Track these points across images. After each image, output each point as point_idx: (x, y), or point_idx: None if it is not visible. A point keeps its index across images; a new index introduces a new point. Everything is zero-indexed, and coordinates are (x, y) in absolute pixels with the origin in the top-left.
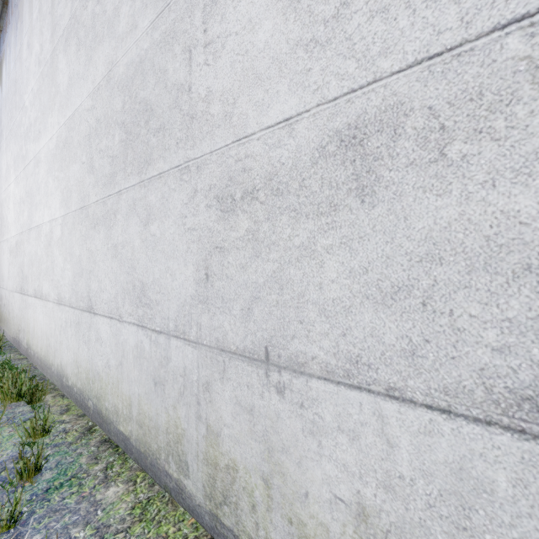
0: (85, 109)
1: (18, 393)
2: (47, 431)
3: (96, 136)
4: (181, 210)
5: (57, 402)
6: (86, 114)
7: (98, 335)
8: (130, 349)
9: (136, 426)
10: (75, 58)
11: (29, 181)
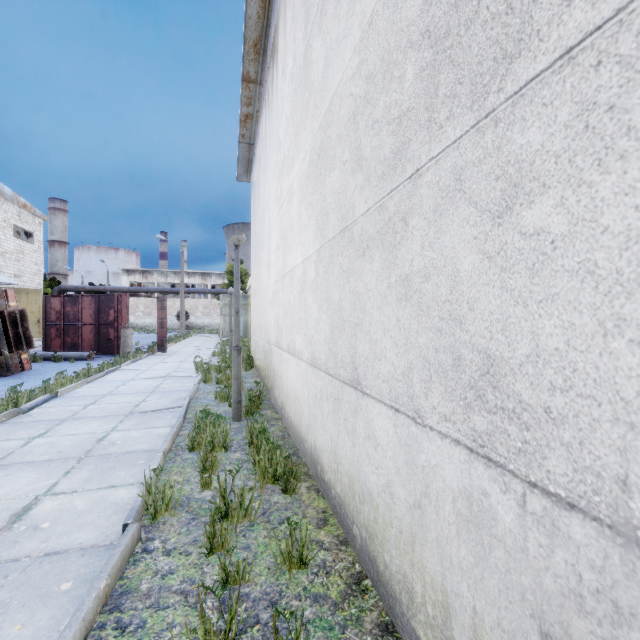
0: (347, 79)
1: (274, 474)
2: (304, 562)
3: (366, 105)
4: None
5: (312, 501)
6: (349, 86)
7: (370, 430)
8: (447, 491)
9: None
10: (333, 21)
11: (283, 222)
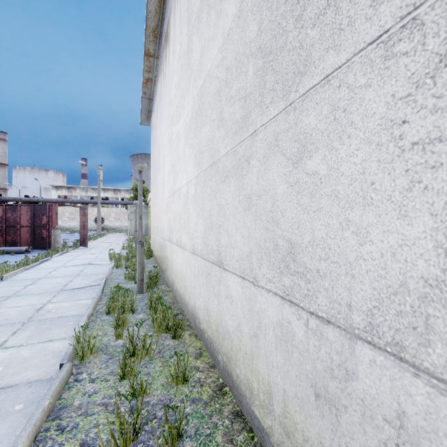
0: (215, 67)
1: (166, 326)
2: (186, 379)
3: (226, 86)
4: (387, 113)
5: (192, 343)
6: (215, 72)
7: (228, 292)
8: (270, 324)
9: (280, 429)
10: (206, 27)
11: (173, 156)
